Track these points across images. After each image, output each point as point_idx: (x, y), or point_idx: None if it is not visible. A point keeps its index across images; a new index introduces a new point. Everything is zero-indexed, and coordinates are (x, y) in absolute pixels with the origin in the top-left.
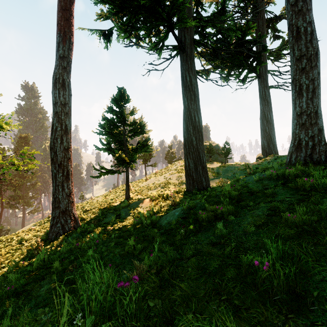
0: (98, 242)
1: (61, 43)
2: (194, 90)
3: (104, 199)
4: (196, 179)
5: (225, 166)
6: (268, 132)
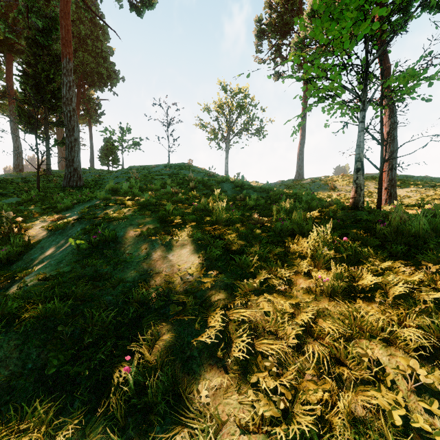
0: None
1: None
2: None
3: None
4: None
5: None
6: None
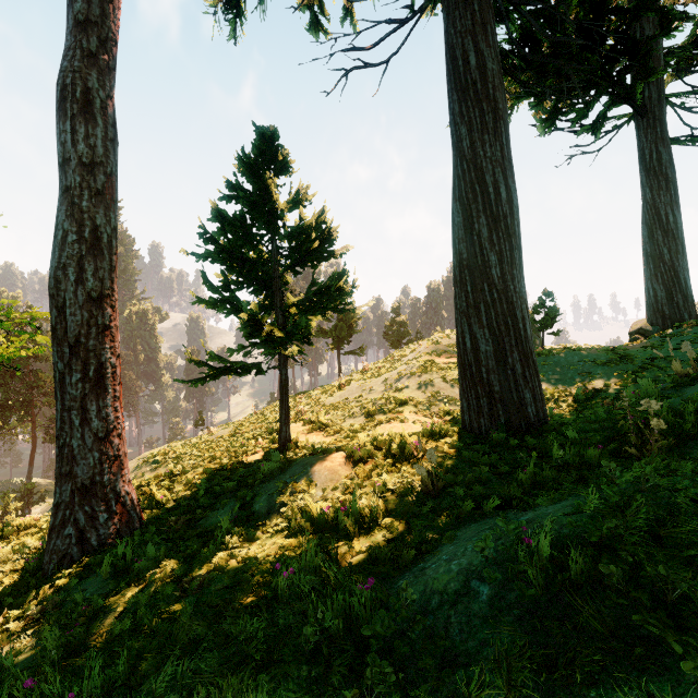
0: None
1: None
2: (493, 95)
3: (236, 436)
4: (502, 393)
5: (552, 353)
6: (669, 262)
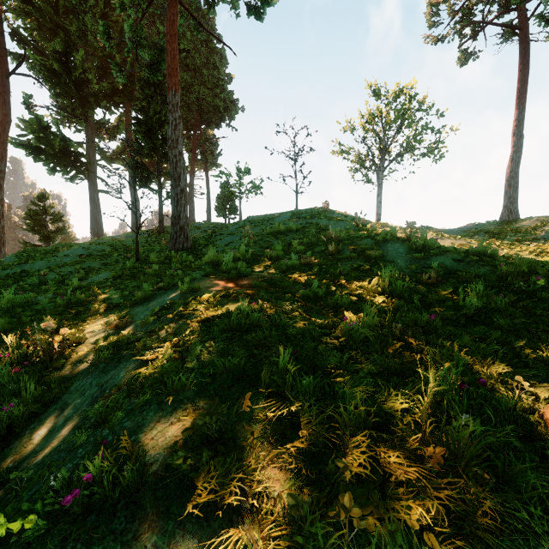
0: None
1: None
2: (96, 202)
3: None
4: None
5: None
6: None
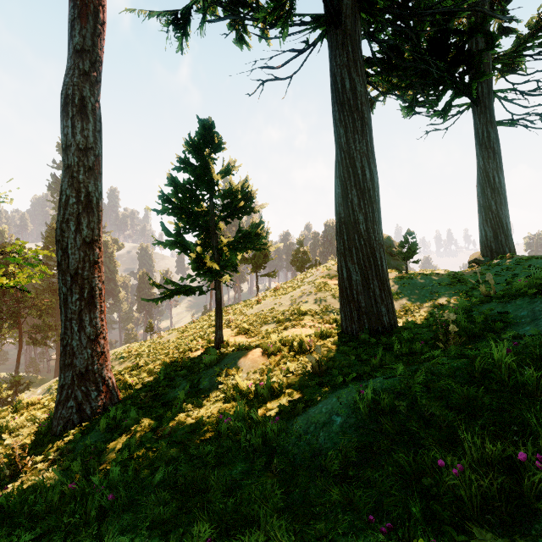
0: (113, 498)
1: (77, 21)
2: (361, 109)
3: (181, 338)
4: (366, 308)
5: (411, 277)
6: (495, 211)
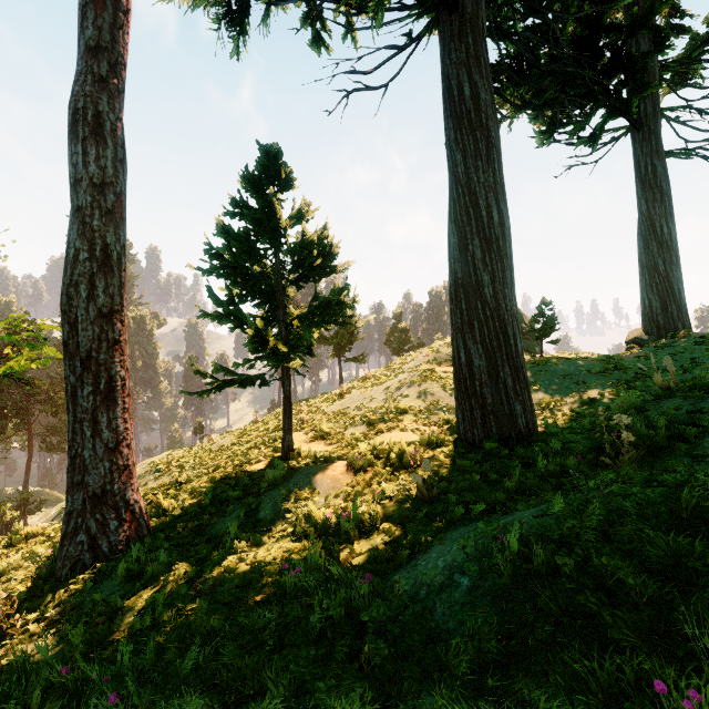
0: (117, 701)
1: (91, 7)
2: (486, 124)
3: (238, 444)
4: (494, 406)
5: (549, 362)
6: (663, 272)
